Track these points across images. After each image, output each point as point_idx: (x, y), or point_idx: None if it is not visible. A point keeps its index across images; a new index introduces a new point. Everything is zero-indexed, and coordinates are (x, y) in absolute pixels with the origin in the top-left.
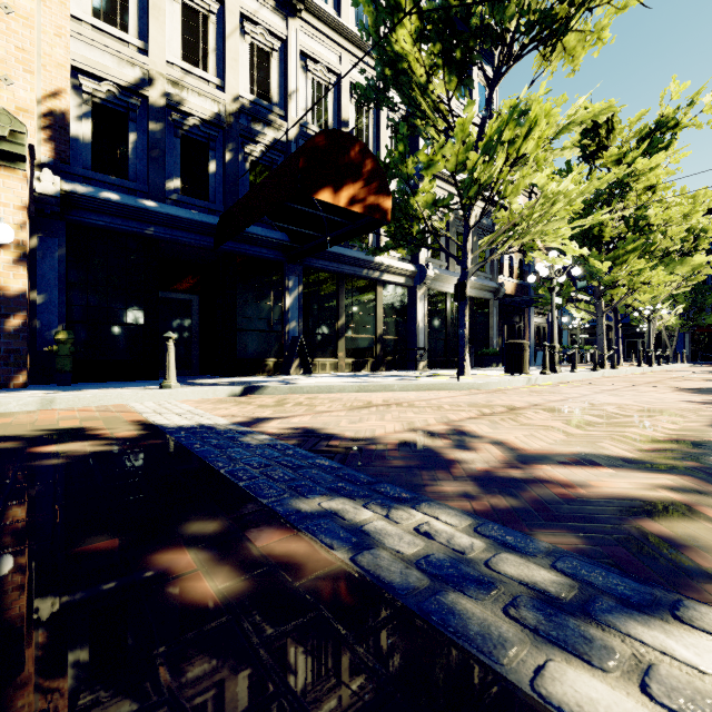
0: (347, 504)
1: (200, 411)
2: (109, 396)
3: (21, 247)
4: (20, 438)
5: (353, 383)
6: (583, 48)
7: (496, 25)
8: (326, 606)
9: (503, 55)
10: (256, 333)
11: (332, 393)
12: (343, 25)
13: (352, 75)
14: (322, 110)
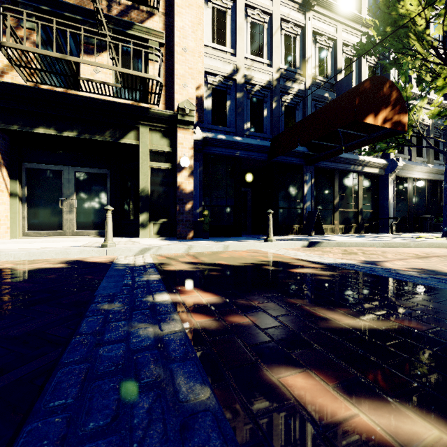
0: None
1: (314, 255)
2: (249, 245)
3: (191, 168)
4: (265, 265)
5: (377, 241)
6: None
7: None
8: None
9: None
10: (288, 209)
11: (364, 247)
12: (339, 6)
13: (343, 38)
14: (324, 65)
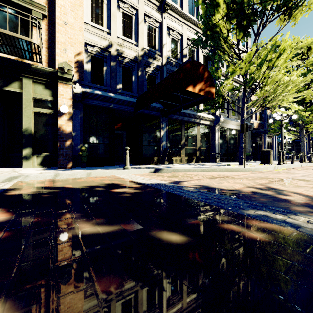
0: (266, 213)
1: (148, 178)
2: (108, 172)
3: (70, 114)
4: (100, 187)
5: (198, 167)
6: (300, 13)
7: (262, 8)
8: (310, 243)
9: (262, 20)
10: (150, 146)
11: (190, 172)
12: (184, 13)
13: (187, 34)
14: (175, 51)
